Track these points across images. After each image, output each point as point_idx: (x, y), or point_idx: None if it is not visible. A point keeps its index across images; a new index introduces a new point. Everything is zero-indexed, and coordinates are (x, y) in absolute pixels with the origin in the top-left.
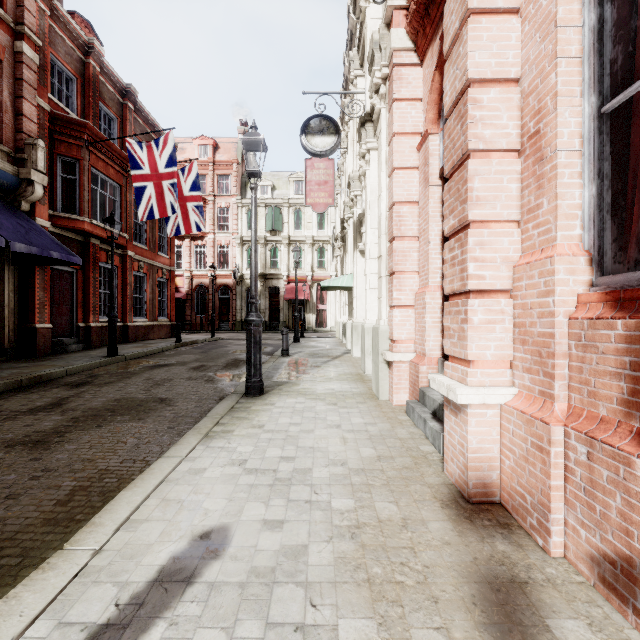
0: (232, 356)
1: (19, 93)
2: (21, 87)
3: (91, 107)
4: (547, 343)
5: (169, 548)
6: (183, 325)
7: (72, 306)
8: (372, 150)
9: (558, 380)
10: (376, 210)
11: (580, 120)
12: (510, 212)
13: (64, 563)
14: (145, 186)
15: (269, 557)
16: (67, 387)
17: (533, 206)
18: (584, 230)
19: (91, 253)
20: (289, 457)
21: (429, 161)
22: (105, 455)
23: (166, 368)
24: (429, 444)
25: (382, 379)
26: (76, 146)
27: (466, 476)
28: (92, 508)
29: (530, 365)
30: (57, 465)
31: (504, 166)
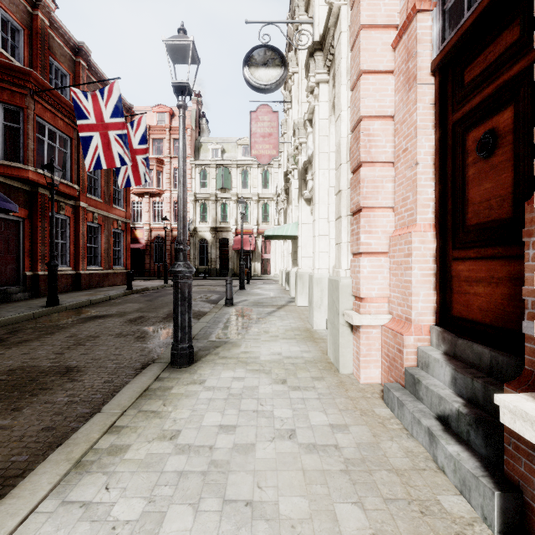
0: None
1: None
2: None
3: (39, 59)
4: None
5: None
6: (143, 272)
7: (18, 255)
8: (321, 83)
9: None
10: (326, 149)
11: None
12: None
13: None
14: (91, 136)
15: None
16: None
17: None
18: None
19: (39, 203)
20: None
21: (417, 49)
22: None
23: (101, 320)
24: (452, 489)
25: (343, 346)
26: (20, 94)
27: None
28: None
29: None
30: None
31: None
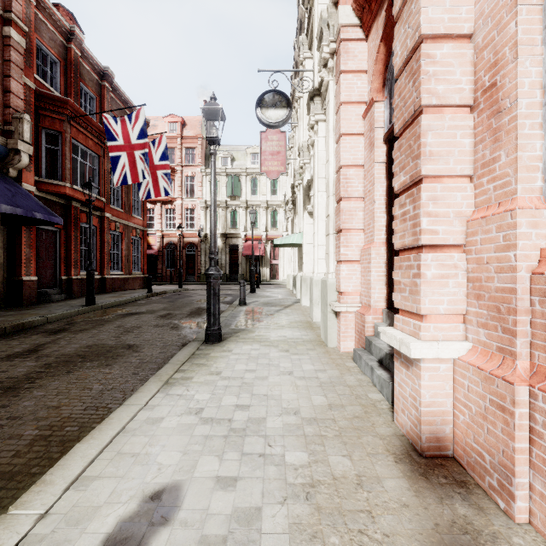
0: (196, 305)
1: (7, 73)
2: (9, 67)
3: (72, 86)
4: (507, 299)
5: (117, 511)
6: (155, 277)
7: (56, 261)
8: (320, 121)
9: (520, 337)
10: (323, 175)
11: (541, 69)
12: (463, 167)
13: (4, 531)
14: (120, 156)
15: (221, 523)
16: (46, 334)
17: (488, 160)
18: (545, 182)
19: (72, 214)
20: (244, 405)
21: (374, 127)
22: (70, 402)
23: (136, 316)
24: (377, 391)
25: (330, 328)
26: (59, 120)
27: (419, 430)
28: (49, 460)
29: (486, 320)
30: (22, 413)
31: (457, 121)
